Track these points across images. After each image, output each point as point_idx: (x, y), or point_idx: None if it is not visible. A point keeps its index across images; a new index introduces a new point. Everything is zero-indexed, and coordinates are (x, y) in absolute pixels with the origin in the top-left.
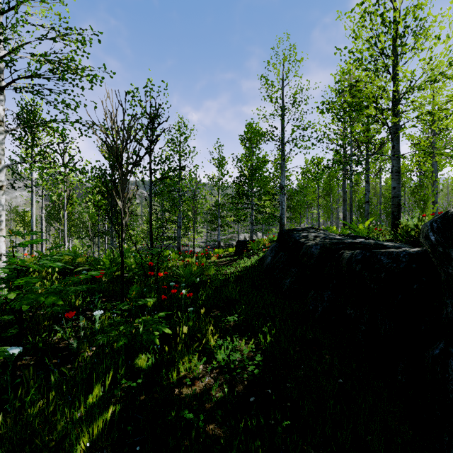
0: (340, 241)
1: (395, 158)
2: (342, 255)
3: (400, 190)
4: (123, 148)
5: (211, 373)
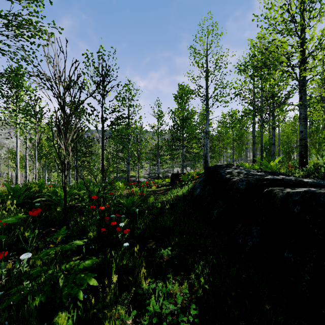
0: (262, 177)
1: (302, 107)
2: (272, 193)
3: (306, 133)
4: (65, 92)
5: None
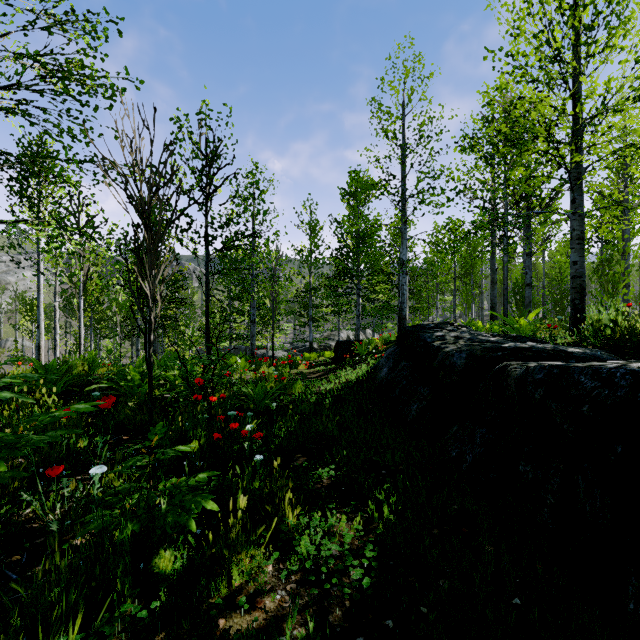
0: (497, 346)
1: (576, 218)
2: (506, 371)
3: (584, 265)
4: (151, 197)
5: (286, 582)
